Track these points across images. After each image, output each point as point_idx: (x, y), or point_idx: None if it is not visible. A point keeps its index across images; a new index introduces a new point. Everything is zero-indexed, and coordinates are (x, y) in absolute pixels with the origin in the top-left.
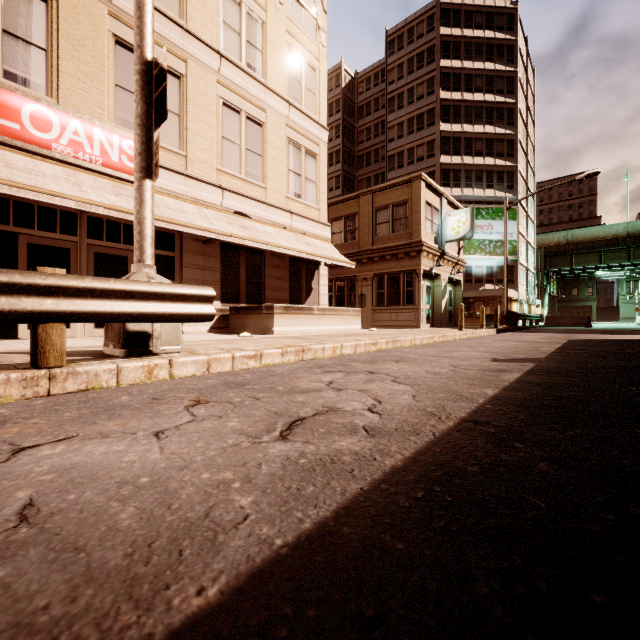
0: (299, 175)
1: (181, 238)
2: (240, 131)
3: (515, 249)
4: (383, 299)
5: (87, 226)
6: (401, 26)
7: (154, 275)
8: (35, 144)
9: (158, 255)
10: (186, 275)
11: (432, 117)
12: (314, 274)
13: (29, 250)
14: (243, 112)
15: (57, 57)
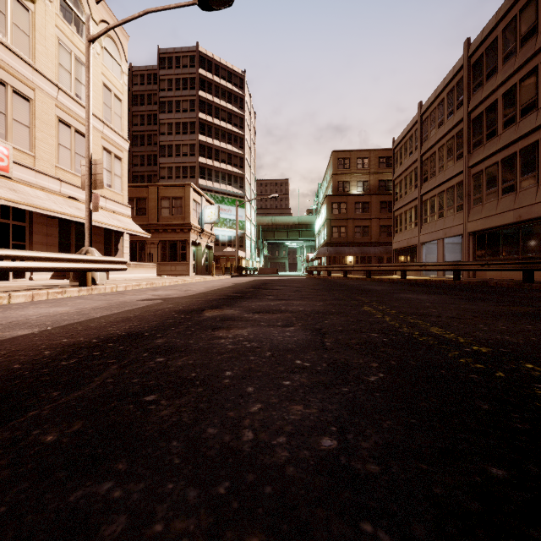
0: (110, 172)
1: (31, 213)
2: (71, 140)
3: (244, 226)
4: (166, 257)
5: None
6: (171, 51)
7: (96, 252)
8: None
9: (14, 225)
10: (35, 239)
11: (193, 128)
12: (120, 239)
13: None
14: (73, 127)
15: None
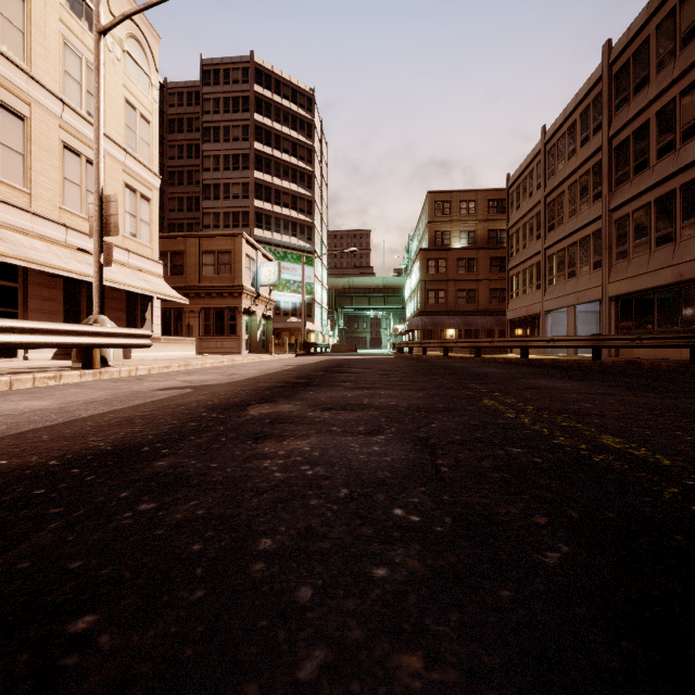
0: (135, 216)
1: (25, 270)
2: (81, 173)
3: (313, 290)
4: (210, 330)
5: None
6: (217, 62)
7: (108, 322)
8: None
9: (2, 286)
10: (31, 305)
11: (247, 162)
12: (148, 306)
13: None
14: (84, 156)
15: None
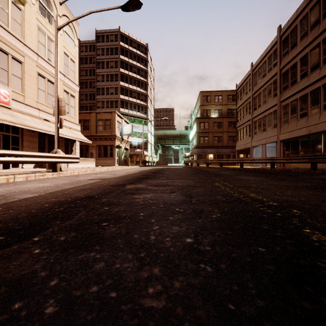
0: (68, 104)
1: (22, 129)
2: (45, 86)
3: (147, 136)
4: (101, 155)
5: None
6: (103, 32)
7: (61, 152)
8: None
9: (12, 136)
10: (25, 144)
11: (117, 77)
12: (74, 144)
13: None
14: (46, 78)
15: None
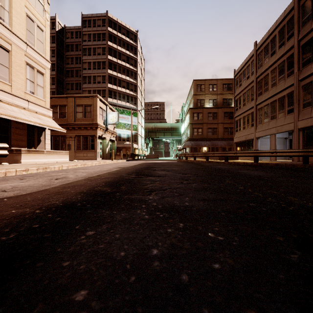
0: (33, 82)
1: None
2: None
3: (137, 128)
4: (80, 147)
5: None
6: (90, 16)
7: None
8: None
9: None
10: None
11: (104, 65)
12: (42, 133)
13: None
14: None
15: None
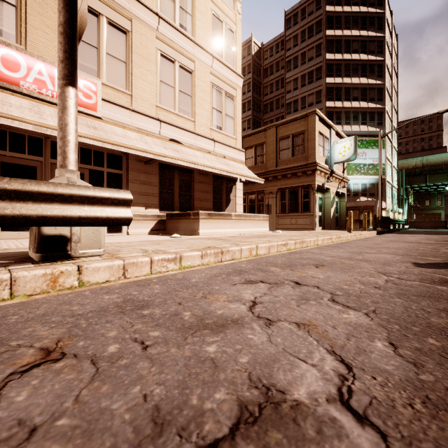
0: (220, 112)
1: (127, 159)
2: (174, 76)
3: (384, 170)
4: (285, 208)
5: (50, 149)
6: (296, 7)
7: (76, 180)
8: (5, 81)
9: (109, 173)
10: (131, 188)
11: (319, 73)
12: (232, 188)
13: (2, 167)
14: (176, 62)
15: (25, 12)
